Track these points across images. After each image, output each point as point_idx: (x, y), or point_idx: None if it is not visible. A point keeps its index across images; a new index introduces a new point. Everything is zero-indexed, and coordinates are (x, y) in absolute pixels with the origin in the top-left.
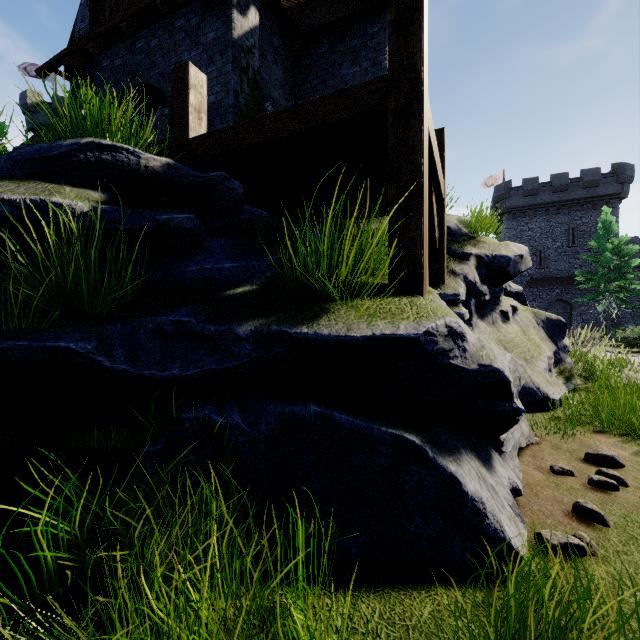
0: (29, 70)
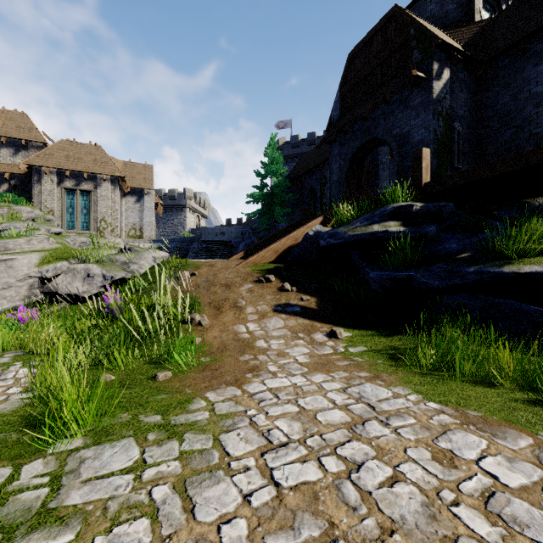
0: (279, 126)
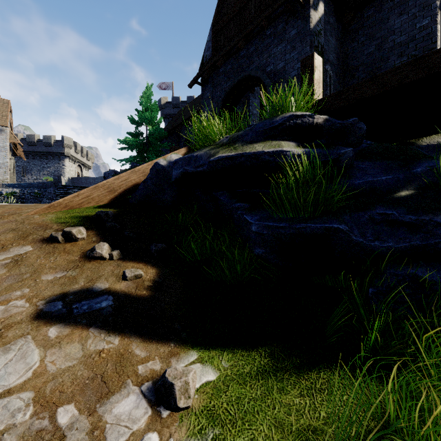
0: (161, 86)
